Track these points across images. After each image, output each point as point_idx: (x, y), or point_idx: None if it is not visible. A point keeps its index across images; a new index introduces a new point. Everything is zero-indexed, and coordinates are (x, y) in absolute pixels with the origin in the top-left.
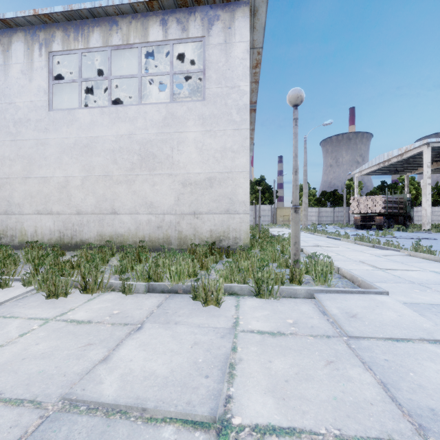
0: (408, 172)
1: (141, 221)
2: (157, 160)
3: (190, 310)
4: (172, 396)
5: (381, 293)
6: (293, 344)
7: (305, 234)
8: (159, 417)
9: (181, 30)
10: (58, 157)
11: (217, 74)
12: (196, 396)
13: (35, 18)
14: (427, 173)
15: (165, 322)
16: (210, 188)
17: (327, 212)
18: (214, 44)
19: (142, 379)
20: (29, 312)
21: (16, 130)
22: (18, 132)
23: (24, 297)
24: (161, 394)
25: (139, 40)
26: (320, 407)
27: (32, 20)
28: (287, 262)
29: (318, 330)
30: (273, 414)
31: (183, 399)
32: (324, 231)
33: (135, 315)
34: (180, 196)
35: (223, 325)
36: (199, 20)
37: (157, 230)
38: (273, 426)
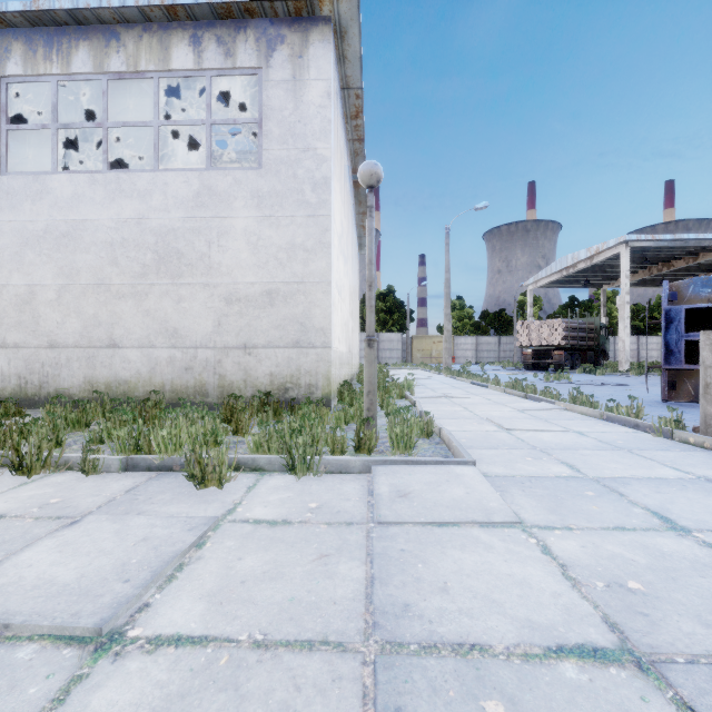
0: (605, 285)
1: (158, 359)
2: (184, 261)
3: (175, 494)
4: (57, 607)
5: (465, 463)
6: (291, 536)
7: (443, 379)
8: (26, 635)
9: (224, 55)
10: (17, 253)
11: (281, 128)
12: (92, 605)
13: None
14: (625, 286)
15: (123, 513)
16: (269, 306)
17: (489, 343)
18: (276, 80)
19: (30, 588)
20: None
21: None
22: None
23: None
24: (43, 606)
25: (155, 66)
26: (262, 610)
27: None
28: None
29: (343, 516)
30: (191, 623)
31: (70, 610)
32: (470, 374)
33: (81, 505)
34: (222, 320)
35: (210, 514)
36: (252, 41)
37: (184, 374)
38: (181, 636)
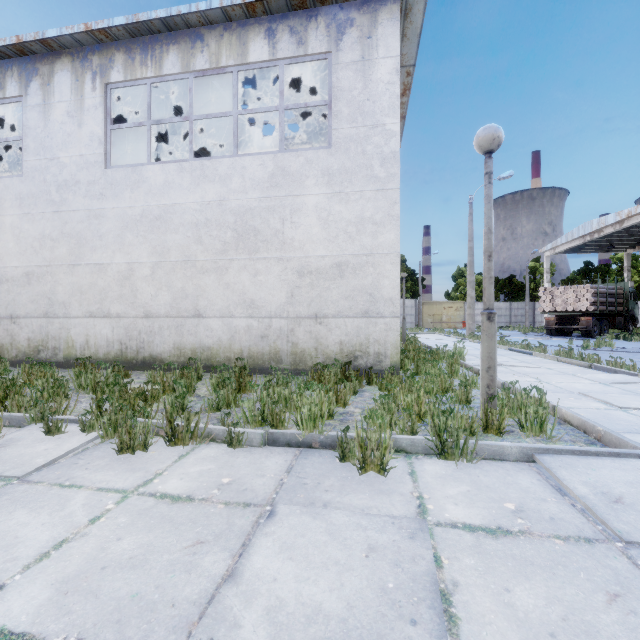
0: (630, 249)
1: (237, 328)
2: (260, 238)
3: (341, 480)
4: None
5: None
6: (533, 555)
7: (473, 345)
8: None
9: (297, 44)
10: (119, 235)
11: (350, 107)
12: None
13: (86, 36)
14: None
15: (307, 503)
16: (339, 278)
17: (500, 309)
18: (345, 62)
19: (304, 621)
20: (96, 477)
21: (60, 198)
22: (62, 200)
23: (84, 450)
24: None
25: (234, 61)
26: None
27: (83, 38)
28: (467, 396)
29: (565, 526)
30: None
31: None
32: (502, 340)
33: (256, 488)
34: (295, 291)
35: (403, 511)
36: (322, 27)
37: (260, 341)
38: None
